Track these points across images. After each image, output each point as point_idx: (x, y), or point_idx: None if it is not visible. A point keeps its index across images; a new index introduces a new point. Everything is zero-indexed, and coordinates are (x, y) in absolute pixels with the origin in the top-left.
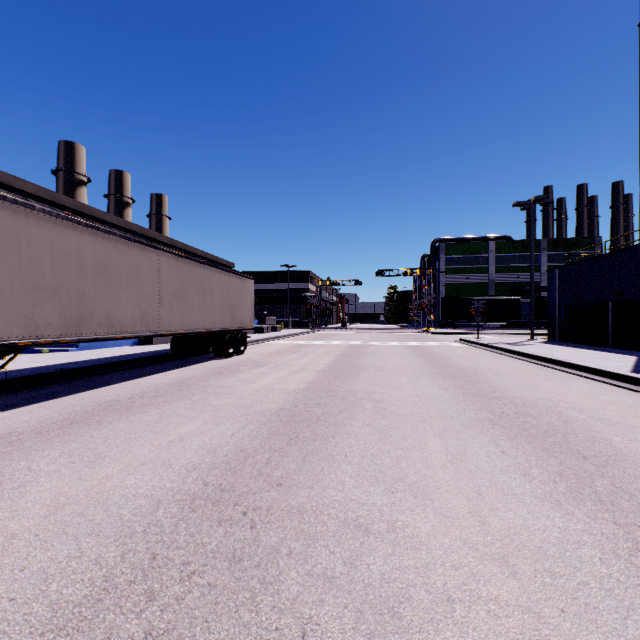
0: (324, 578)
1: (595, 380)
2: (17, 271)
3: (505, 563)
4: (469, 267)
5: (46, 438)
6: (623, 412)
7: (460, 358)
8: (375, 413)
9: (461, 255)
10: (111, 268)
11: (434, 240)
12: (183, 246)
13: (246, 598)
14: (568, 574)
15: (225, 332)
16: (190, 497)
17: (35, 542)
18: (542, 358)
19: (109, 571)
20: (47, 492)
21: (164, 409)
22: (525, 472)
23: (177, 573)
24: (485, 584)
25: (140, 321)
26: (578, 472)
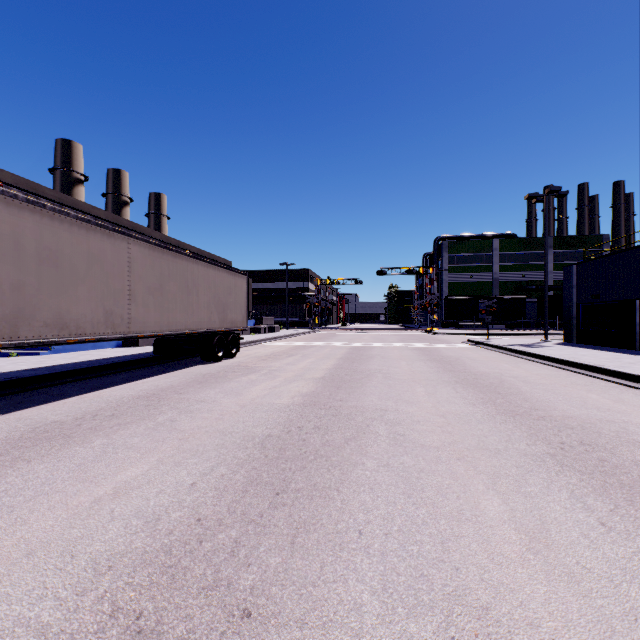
0: None
1: None
2: None
3: None
4: (473, 266)
5: None
6: None
7: (476, 362)
8: (393, 444)
9: (465, 253)
10: (63, 256)
11: (437, 238)
12: (177, 243)
13: None
14: None
15: (214, 333)
16: None
17: None
18: (571, 363)
19: None
20: None
21: (114, 437)
22: None
23: None
24: None
25: (104, 321)
26: None
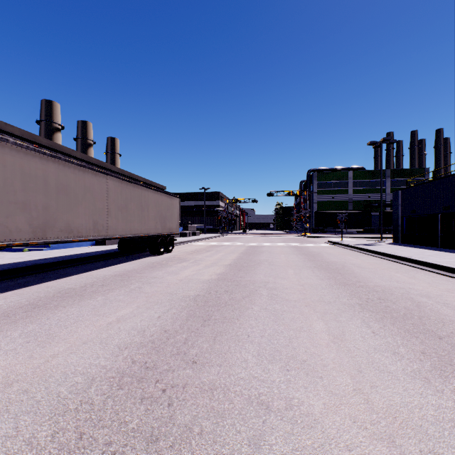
0: None
1: (433, 272)
2: None
3: (392, 443)
4: (334, 189)
5: (11, 320)
6: None
7: (330, 255)
8: (270, 299)
9: (328, 181)
10: (70, 188)
11: (309, 170)
12: (129, 174)
13: None
14: None
15: (158, 236)
16: (119, 374)
17: None
18: (391, 255)
19: (38, 452)
20: (1, 370)
21: (108, 295)
22: (394, 351)
23: (99, 454)
24: None
25: (93, 228)
26: (437, 351)
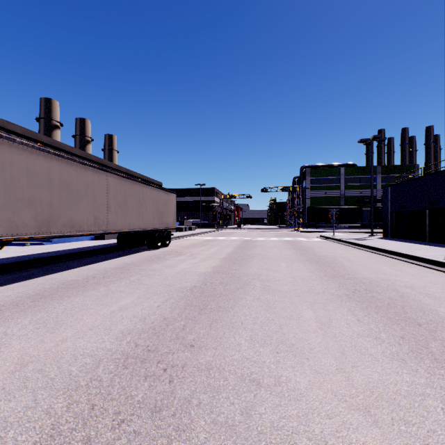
0: (226, 426)
1: (419, 265)
2: (2, 186)
3: (368, 413)
4: (326, 185)
5: (21, 309)
6: (443, 289)
7: (322, 249)
8: (262, 290)
9: (321, 177)
10: (72, 185)
11: (302, 166)
12: (126, 171)
13: (163, 444)
14: (419, 422)
15: (155, 231)
16: (124, 356)
17: (1, 394)
18: (380, 249)
19: (56, 420)
20: (16, 352)
21: (109, 287)
22: (376, 336)
23: (110, 421)
24: (354, 431)
25: (94, 223)
26: (416, 336)
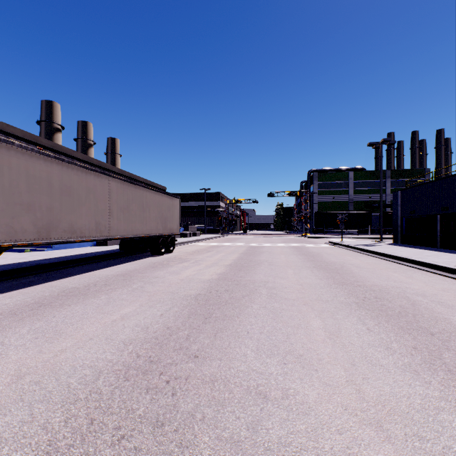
0: (231, 442)
1: (431, 272)
2: (0, 191)
3: (380, 428)
4: (335, 190)
5: (19, 318)
6: (455, 297)
7: (330, 255)
8: (269, 298)
9: (329, 181)
10: (73, 189)
11: (310, 171)
12: (129, 175)
13: None
14: (433, 438)
15: (159, 237)
16: (125, 367)
17: None
18: (390, 256)
19: (53, 435)
20: (13, 363)
21: (111, 294)
22: (387, 346)
23: (109, 437)
24: (365, 448)
25: (95, 229)
26: (428, 346)
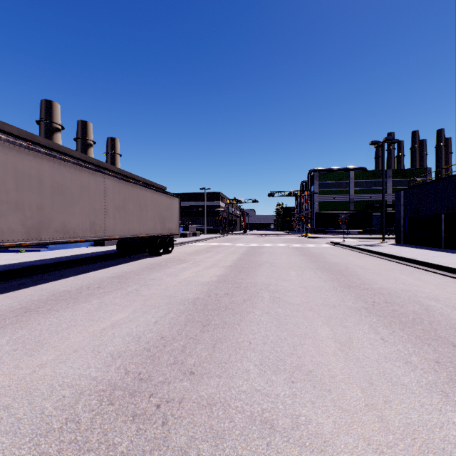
0: None
1: (439, 274)
2: None
3: None
4: (335, 190)
5: (0, 325)
6: None
7: (332, 256)
8: (272, 302)
9: (330, 181)
10: (66, 187)
11: (310, 170)
12: (129, 174)
13: None
14: None
15: (157, 237)
16: (110, 387)
17: None
18: (395, 256)
19: None
20: None
21: (103, 299)
22: (406, 360)
23: None
24: None
25: (89, 228)
26: (453, 360)
